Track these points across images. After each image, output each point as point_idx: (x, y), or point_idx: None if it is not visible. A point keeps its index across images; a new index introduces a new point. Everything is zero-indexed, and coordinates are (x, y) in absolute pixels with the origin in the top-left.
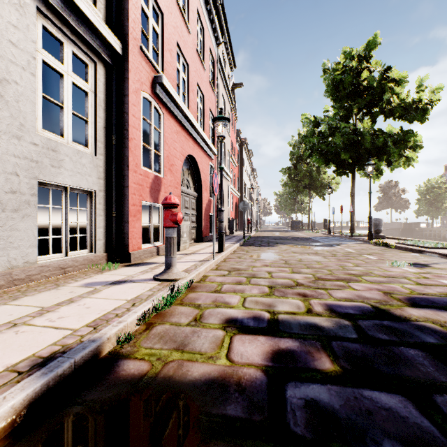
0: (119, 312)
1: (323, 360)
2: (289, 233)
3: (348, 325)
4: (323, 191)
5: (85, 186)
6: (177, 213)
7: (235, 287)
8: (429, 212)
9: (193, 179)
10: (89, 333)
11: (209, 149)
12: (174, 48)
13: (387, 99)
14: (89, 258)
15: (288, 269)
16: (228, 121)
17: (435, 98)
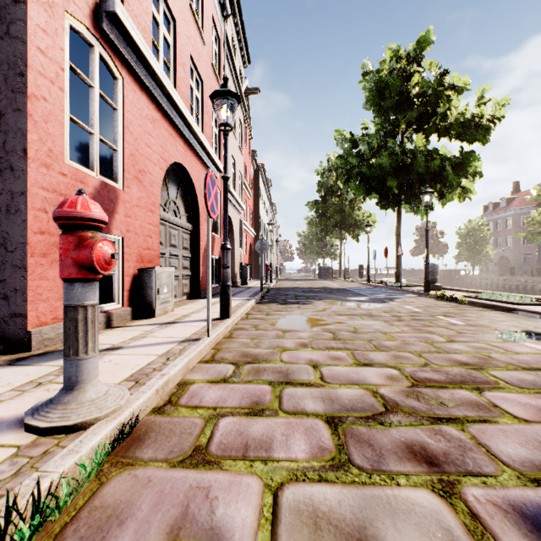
0: None
1: None
2: (318, 283)
3: None
4: (357, 230)
5: None
6: (93, 242)
7: (246, 428)
8: (470, 258)
9: (186, 203)
10: None
11: (212, 161)
12: None
13: (442, 113)
14: None
15: (347, 355)
16: (238, 100)
17: (499, 115)
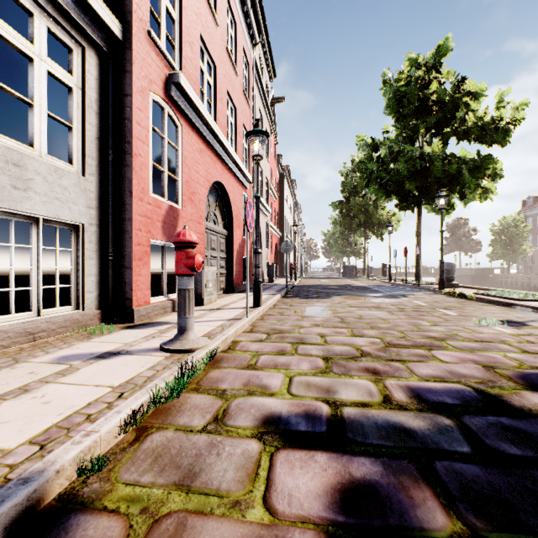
0: (93, 411)
1: (430, 506)
2: (341, 281)
3: (451, 426)
4: (381, 229)
5: (67, 217)
6: (194, 255)
7: (276, 359)
8: (504, 256)
9: (222, 212)
10: (27, 459)
11: (243, 175)
12: (196, 41)
13: (461, 117)
14: (74, 317)
15: (347, 331)
16: (267, 136)
17: (519, 117)
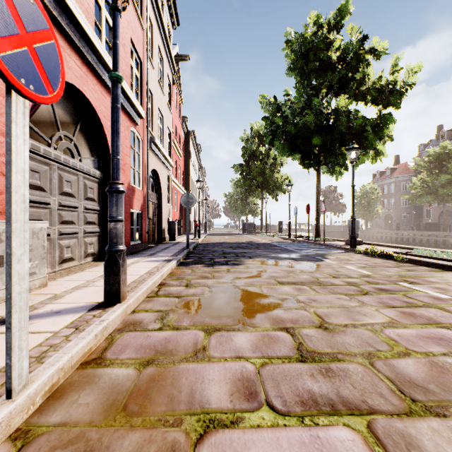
0: None
1: None
2: (244, 237)
3: None
4: (276, 191)
5: None
6: None
7: None
8: (364, 216)
9: (93, 145)
10: None
11: (129, 101)
12: None
13: (359, 79)
14: None
15: None
16: None
17: (411, 82)
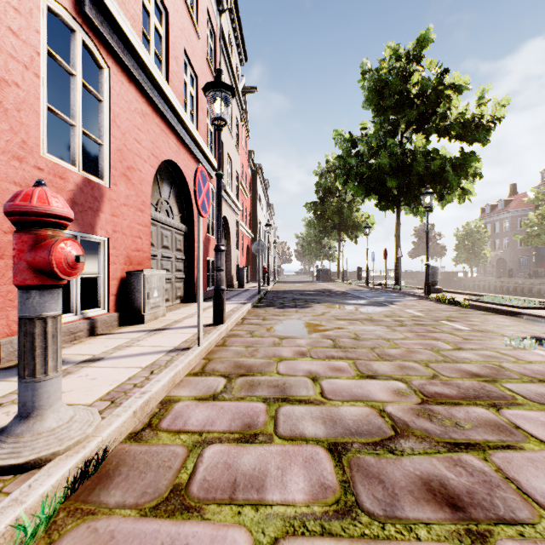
0: None
1: None
2: (317, 285)
3: None
4: (356, 232)
5: None
6: (52, 242)
7: (235, 460)
8: (468, 260)
9: (180, 203)
10: None
11: (207, 159)
12: None
13: (442, 113)
14: None
15: (349, 365)
16: (232, 93)
17: (499, 115)
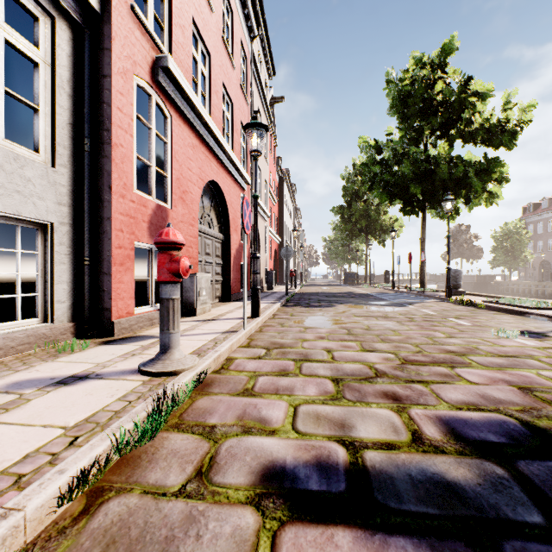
0: (27, 470)
1: None
2: (343, 288)
3: (507, 478)
4: (384, 235)
5: (31, 214)
6: (179, 258)
7: (277, 382)
8: (506, 263)
9: (218, 215)
10: None
11: (240, 175)
12: (188, 25)
13: (467, 119)
14: (39, 332)
15: (356, 345)
16: (266, 129)
17: (526, 119)
